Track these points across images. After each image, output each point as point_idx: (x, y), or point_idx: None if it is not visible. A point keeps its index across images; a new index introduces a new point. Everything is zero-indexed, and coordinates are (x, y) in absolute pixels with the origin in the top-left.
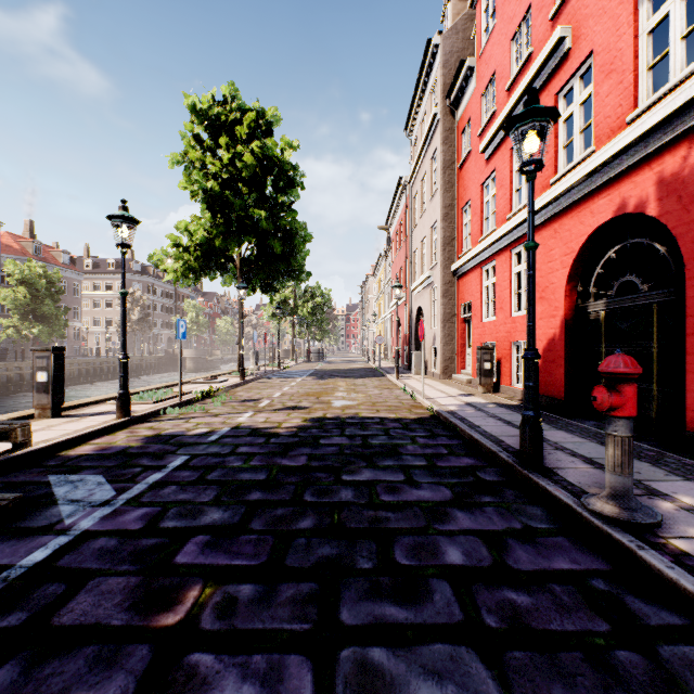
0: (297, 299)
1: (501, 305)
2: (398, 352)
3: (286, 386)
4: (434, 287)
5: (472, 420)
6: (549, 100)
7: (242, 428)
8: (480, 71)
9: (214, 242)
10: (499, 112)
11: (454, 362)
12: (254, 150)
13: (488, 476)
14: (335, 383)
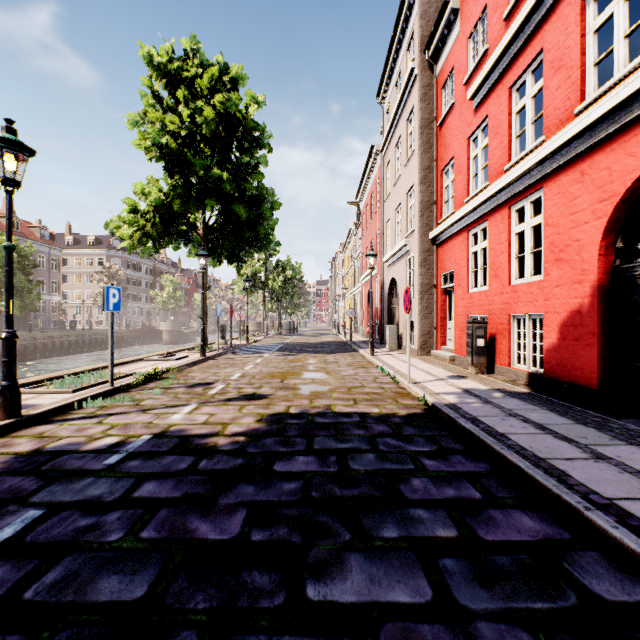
0: (268, 273)
1: (496, 272)
2: (372, 326)
3: (250, 364)
4: (410, 257)
5: (488, 422)
6: (571, 9)
7: (167, 437)
8: (467, 10)
9: (172, 206)
10: (493, 49)
11: (433, 337)
12: (215, 105)
13: (599, 584)
14: (304, 360)
